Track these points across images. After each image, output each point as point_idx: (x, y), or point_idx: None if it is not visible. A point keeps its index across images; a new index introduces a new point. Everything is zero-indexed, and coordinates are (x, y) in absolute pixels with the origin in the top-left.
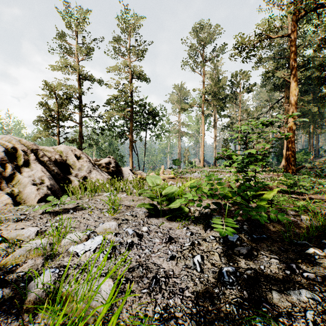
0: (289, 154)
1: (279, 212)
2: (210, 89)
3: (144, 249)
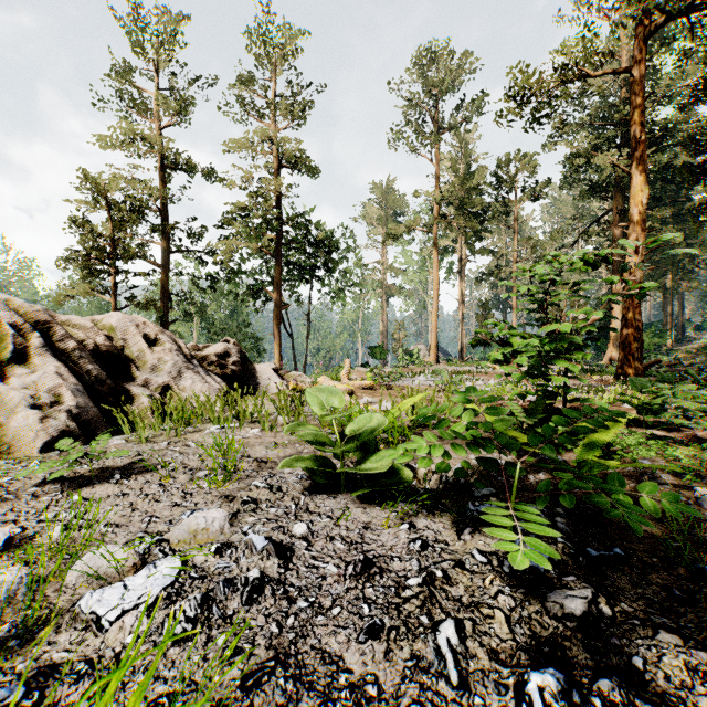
0: (629, 335)
1: (634, 477)
2: (451, 193)
3: (296, 598)
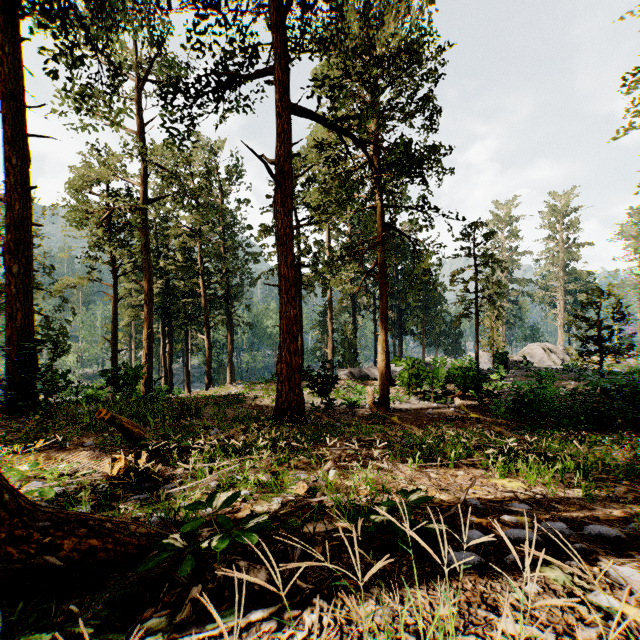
0: None
1: None
2: None
3: None
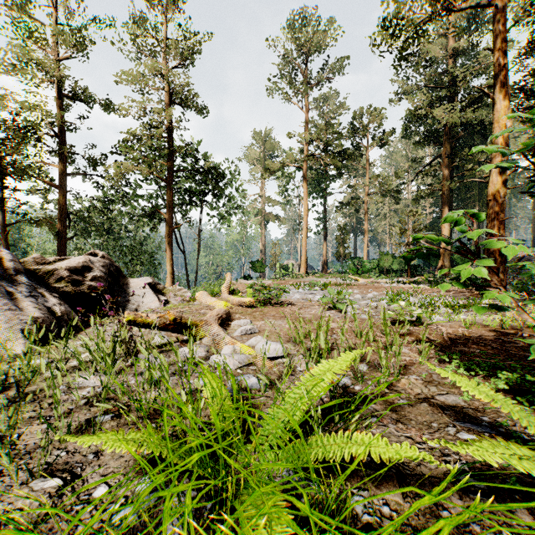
0: (494, 250)
1: None
2: (318, 135)
3: None
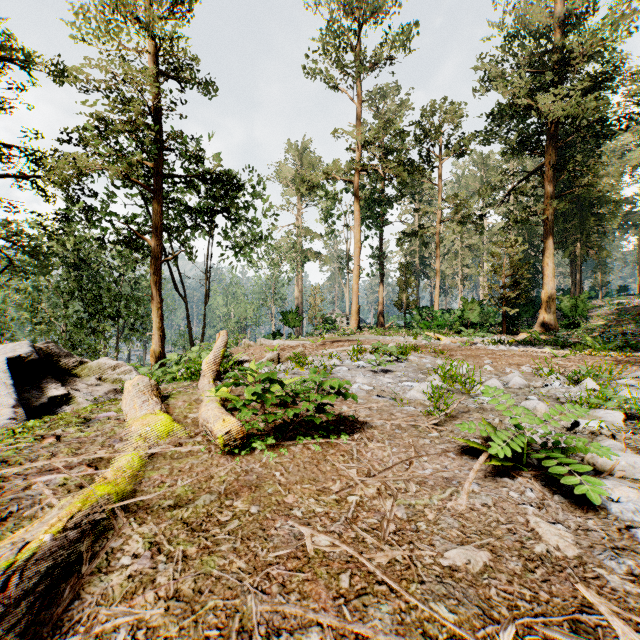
0: None
1: None
2: (375, 134)
3: None
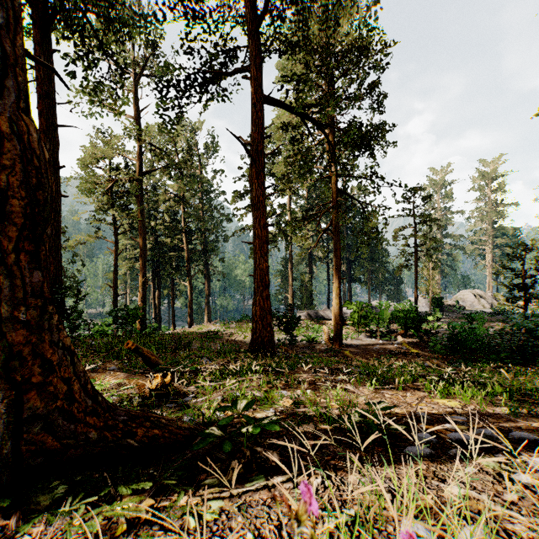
0: None
1: None
2: None
3: None
